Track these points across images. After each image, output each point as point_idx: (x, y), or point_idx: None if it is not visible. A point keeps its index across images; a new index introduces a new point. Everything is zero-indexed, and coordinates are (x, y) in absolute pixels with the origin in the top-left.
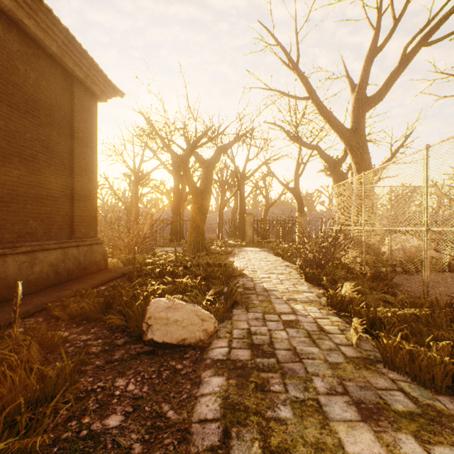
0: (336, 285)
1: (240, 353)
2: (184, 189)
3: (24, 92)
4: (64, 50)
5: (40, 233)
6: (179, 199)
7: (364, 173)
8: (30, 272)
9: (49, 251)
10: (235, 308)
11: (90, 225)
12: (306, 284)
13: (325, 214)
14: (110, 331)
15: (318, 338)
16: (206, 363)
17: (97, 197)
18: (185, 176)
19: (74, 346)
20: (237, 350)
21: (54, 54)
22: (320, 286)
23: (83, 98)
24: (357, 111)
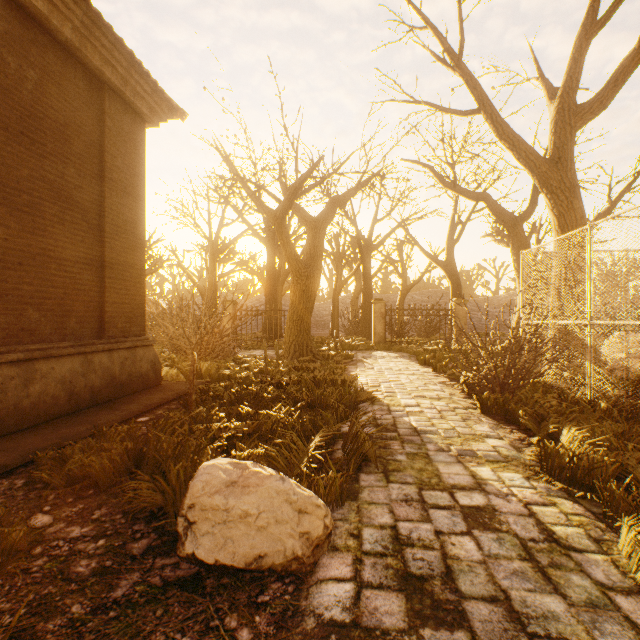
0: (546, 425)
1: (381, 605)
2: (282, 266)
3: (17, 101)
4: (84, 35)
5: (46, 330)
6: (274, 280)
7: (591, 224)
8: (22, 393)
9: (59, 359)
10: (363, 472)
11: (132, 317)
12: (486, 419)
13: (491, 301)
14: (127, 517)
15: (552, 565)
16: (305, 630)
17: (144, 274)
18: (281, 241)
19: (47, 555)
20: (374, 592)
21: (68, 43)
22: (512, 423)
23: (120, 118)
24: (560, 128)
